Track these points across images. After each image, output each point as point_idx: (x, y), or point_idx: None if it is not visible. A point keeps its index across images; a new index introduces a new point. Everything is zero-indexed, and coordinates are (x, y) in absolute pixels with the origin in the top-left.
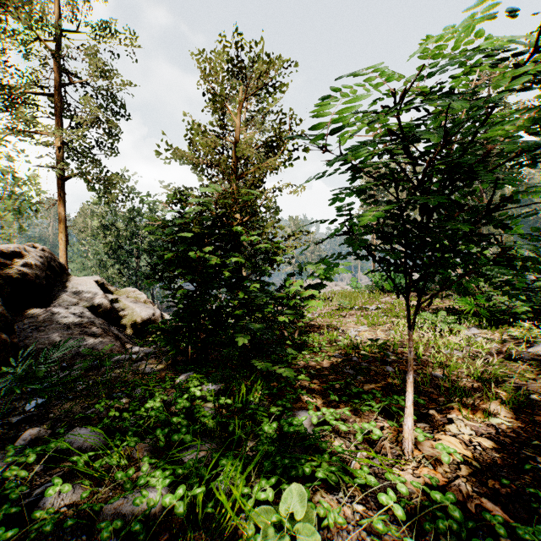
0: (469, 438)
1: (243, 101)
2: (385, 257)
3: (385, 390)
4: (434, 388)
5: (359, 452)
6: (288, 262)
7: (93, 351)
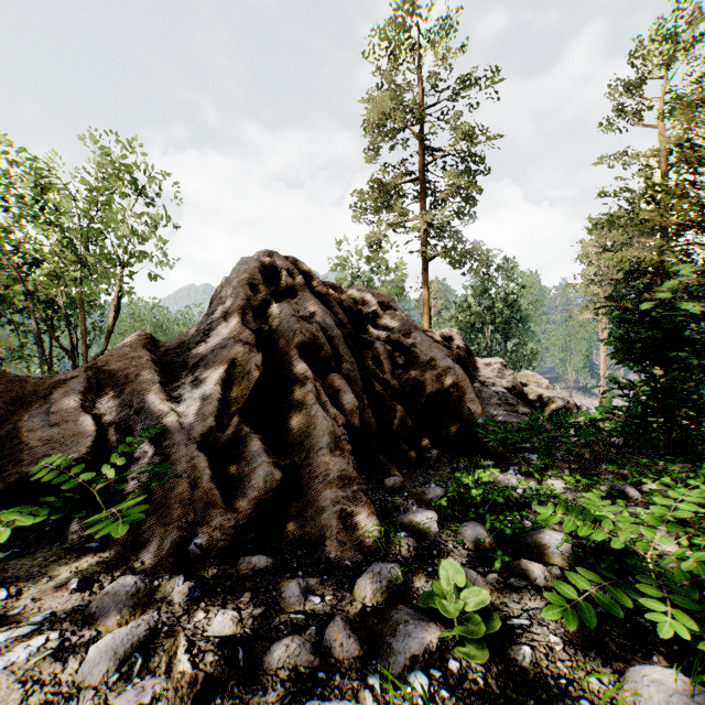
0: None
1: None
2: None
3: None
4: None
5: None
6: None
7: (533, 428)
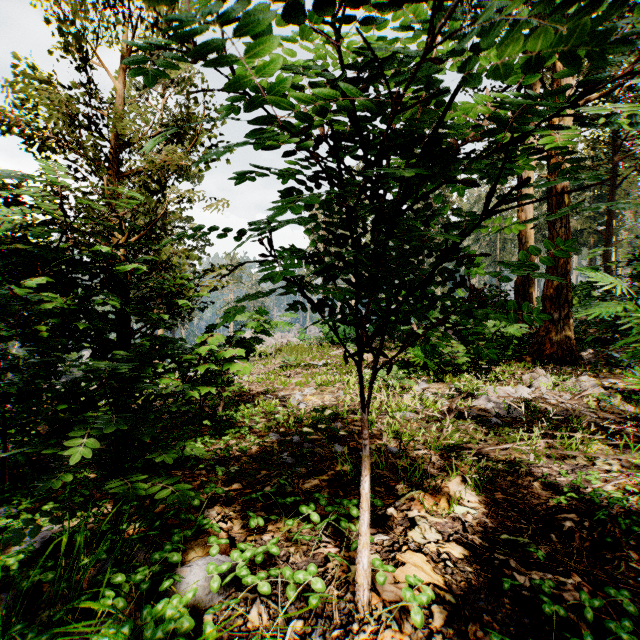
0: (437, 548)
1: (125, 53)
2: (330, 299)
3: (332, 484)
4: (390, 471)
5: (290, 627)
6: (200, 308)
7: None
